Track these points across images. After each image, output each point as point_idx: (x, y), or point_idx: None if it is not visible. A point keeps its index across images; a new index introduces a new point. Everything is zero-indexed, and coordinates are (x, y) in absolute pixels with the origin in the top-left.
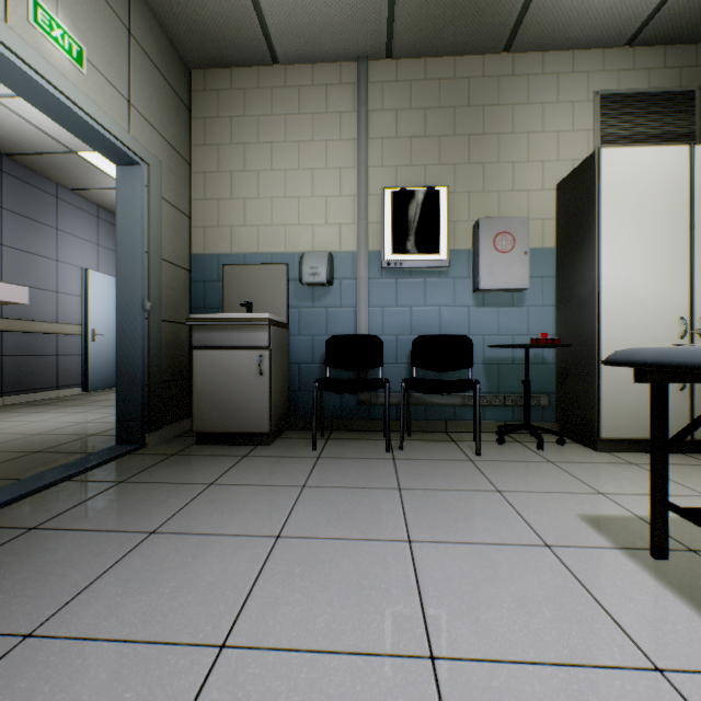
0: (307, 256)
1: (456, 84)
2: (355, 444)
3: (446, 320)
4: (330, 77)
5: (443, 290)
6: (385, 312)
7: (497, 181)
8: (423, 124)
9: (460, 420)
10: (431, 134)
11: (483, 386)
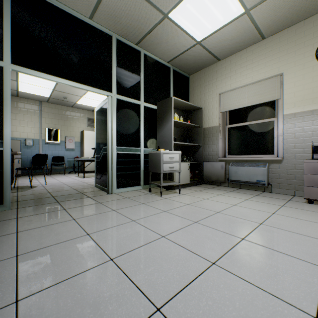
0: (27, 140)
1: (62, 110)
2: (41, 175)
3: (60, 153)
4: (32, 102)
5: (59, 148)
6: (46, 151)
7: (70, 129)
8: (55, 116)
9: (63, 171)
10: (56, 118)
11: (67, 165)
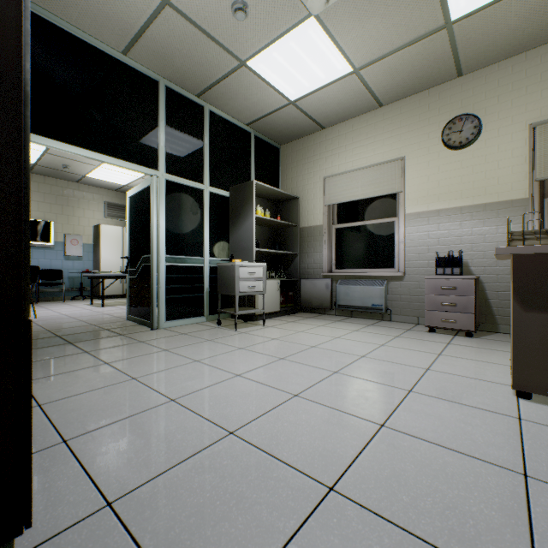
0: None
1: (58, 188)
2: None
3: (54, 264)
4: None
5: (53, 254)
6: None
7: (74, 221)
8: (44, 198)
9: (60, 296)
10: (48, 202)
11: (68, 285)
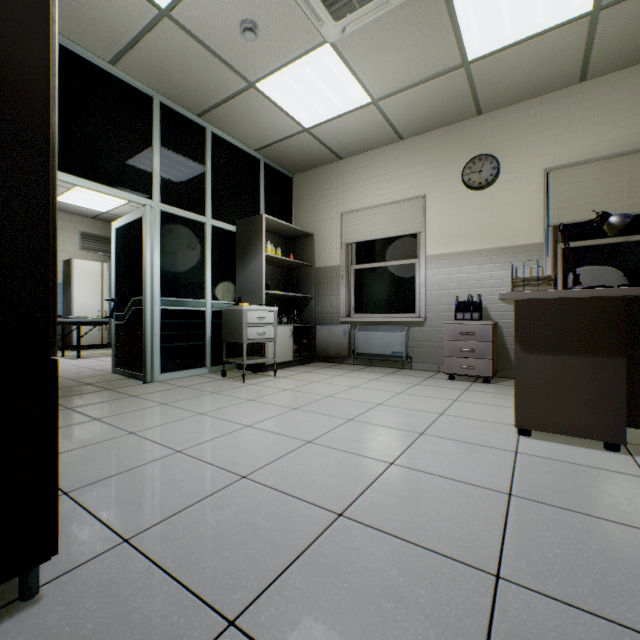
0: None
1: None
2: None
3: None
4: None
5: None
6: None
7: None
8: None
9: None
10: None
11: None
